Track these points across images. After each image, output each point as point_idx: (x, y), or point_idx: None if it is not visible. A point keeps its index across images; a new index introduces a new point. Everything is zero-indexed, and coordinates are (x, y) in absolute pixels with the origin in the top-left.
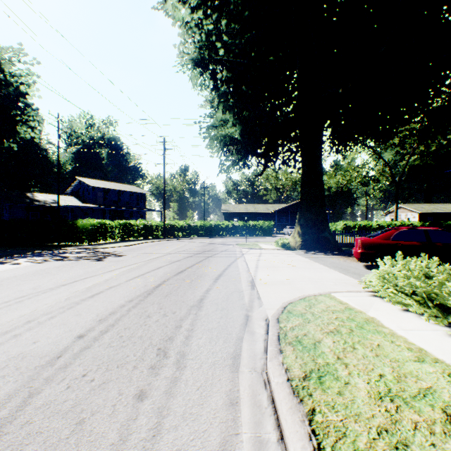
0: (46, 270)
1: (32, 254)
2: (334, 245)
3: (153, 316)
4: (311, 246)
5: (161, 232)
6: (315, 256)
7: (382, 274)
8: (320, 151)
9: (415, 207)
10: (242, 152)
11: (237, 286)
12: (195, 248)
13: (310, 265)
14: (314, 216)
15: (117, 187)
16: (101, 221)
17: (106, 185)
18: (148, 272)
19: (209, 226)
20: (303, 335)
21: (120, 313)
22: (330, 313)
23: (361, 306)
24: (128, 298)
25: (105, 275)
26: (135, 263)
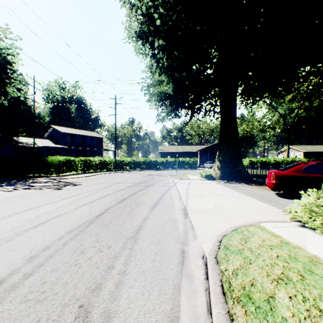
0: (10, 198)
1: (8, 183)
2: (246, 176)
3: (87, 252)
4: (228, 177)
5: (113, 166)
6: (233, 185)
7: (309, 205)
8: (235, 103)
9: (301, 148)
10: (174, 105)
11: (172, 214)
12: (138, 178)
13: (231, 193)
14: (230, 154)
15: (81, 133)
16: (66, 158)
17: (73, 131)
18: (95, 200)
19: (149, 162)
20: (250, 284)
21: (54, 247)
22: (269, 250)
23: (296, 240)
24: (69, 228)
25: (58, 203)
26: (87, 192)
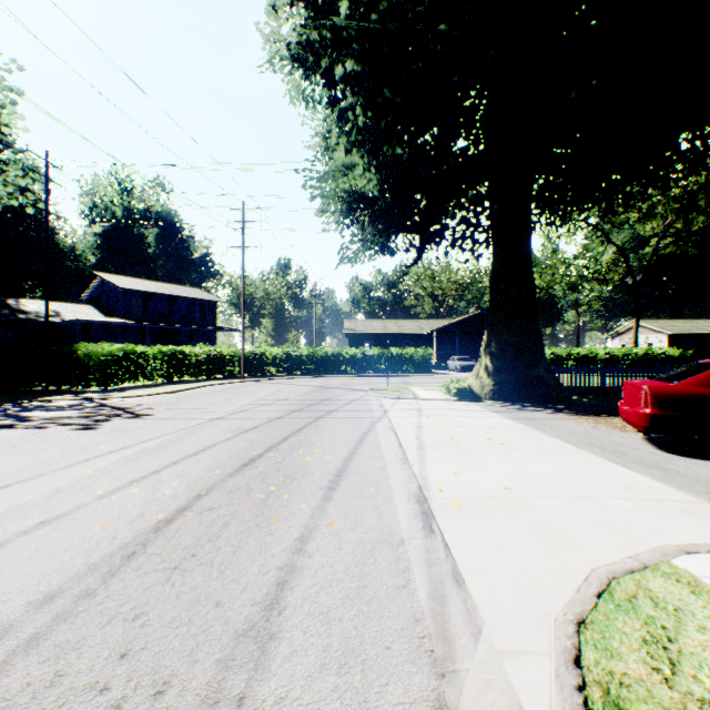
0: None
1: None
2: (557, 392)
3: None
4: (512, 395)
5: (239, 366)
6: (528, 416)
7: None
8: (528, 215)
9: (661, 325)
10: (380, 222)
11: (385, 517)
12: (295, 397)
13: (533, 439)
14: (517, 338)
15: (167, 291)
16: (125, 347)
17: (147, 287)
18: (173, 463)
19: (323, 356)
20: None
21: None
22: None
23: None
24: (51, 582)
25: (63, 475)
26: (159, 436)
